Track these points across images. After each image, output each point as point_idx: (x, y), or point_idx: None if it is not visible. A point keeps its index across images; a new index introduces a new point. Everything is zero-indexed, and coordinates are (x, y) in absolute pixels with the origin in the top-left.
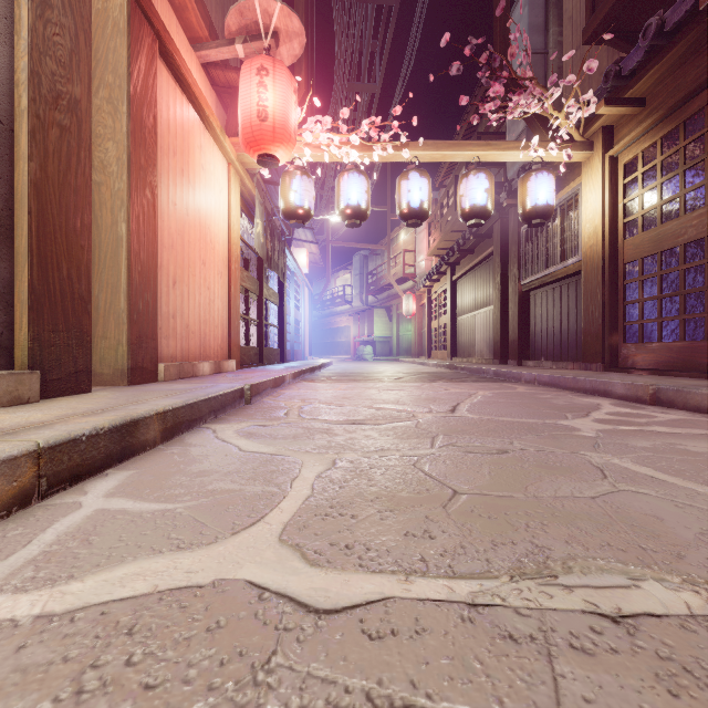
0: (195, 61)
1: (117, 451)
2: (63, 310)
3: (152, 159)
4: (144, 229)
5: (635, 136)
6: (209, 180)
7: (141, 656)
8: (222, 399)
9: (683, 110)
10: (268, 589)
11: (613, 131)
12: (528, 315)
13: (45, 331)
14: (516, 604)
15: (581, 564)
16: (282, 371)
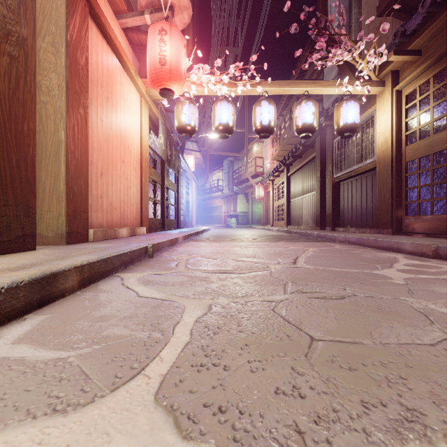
0: (117, 26)
1: (37, 299)
2: (12, 190)
3: (84, 87)
4: (78, 135)
5: (414, 76)
6: (127, 106)
7: None
8: (131, 255)
9: None
10: None
11: (398, 73)
12: (338, 198)
13: None
14: None
15: None
16: (176, 234)
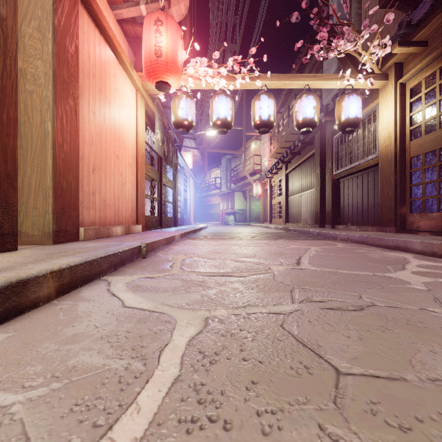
0: (112, 17)
1: None
2: None
3: (74, 77)
4: (67, 128)
5: (420, 68)
6: (122, 100)
7: None
8: (122, 255)
9: None
10: None
11: (402, 66)
12: (338, 195)
13: None
14: None
15: None
16: (173, 232)
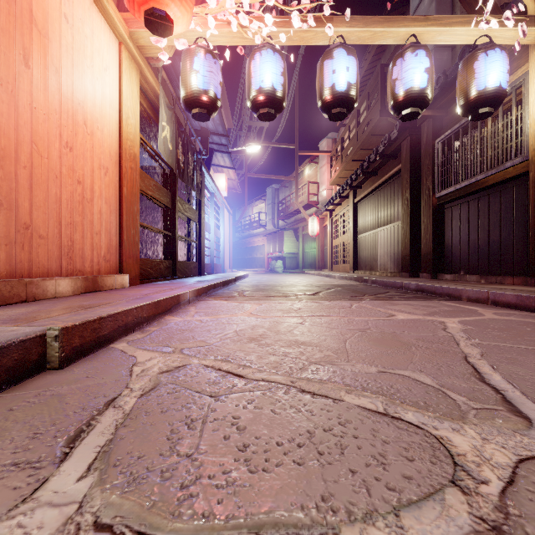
0: None
1: None
2: None
3: None
4: None
5: None
6: (81, 44)
7: None
8: None
9: None
10: None
11: None
12: (442, 228)
13: None
14: None
15: None
16: (184, 287)
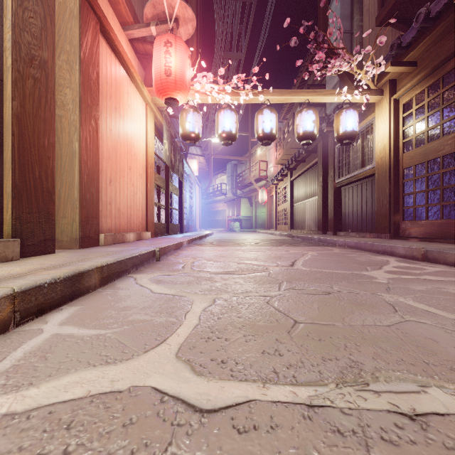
0: (124, 37)
1: (69, 293)
2: (36, 199)
3: (95, 101)
4: (90, 146)
5: (410, 86)
6: (133, 115)
7: (74, 446)
8: (141, 258)
9: (442, 68)
10: (167, 393)
11: (396, 82)
12: (340, 202)
13: (24, 213)
14: (341, 405)
15: (384, 375)
16: (181, 238)
